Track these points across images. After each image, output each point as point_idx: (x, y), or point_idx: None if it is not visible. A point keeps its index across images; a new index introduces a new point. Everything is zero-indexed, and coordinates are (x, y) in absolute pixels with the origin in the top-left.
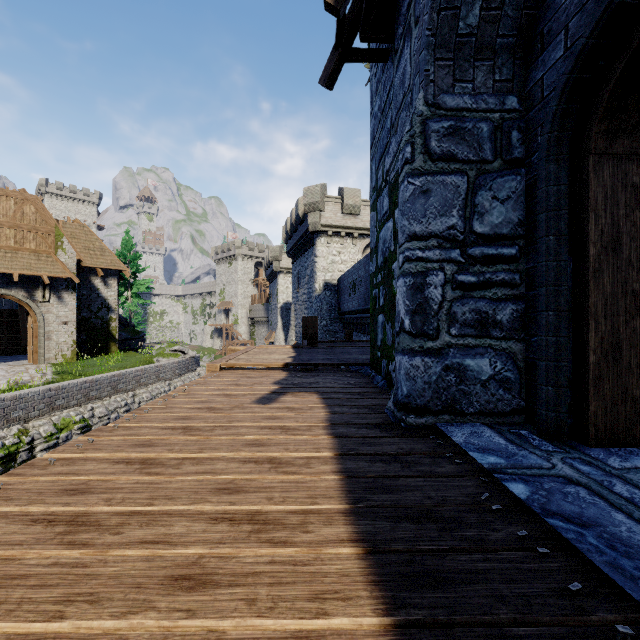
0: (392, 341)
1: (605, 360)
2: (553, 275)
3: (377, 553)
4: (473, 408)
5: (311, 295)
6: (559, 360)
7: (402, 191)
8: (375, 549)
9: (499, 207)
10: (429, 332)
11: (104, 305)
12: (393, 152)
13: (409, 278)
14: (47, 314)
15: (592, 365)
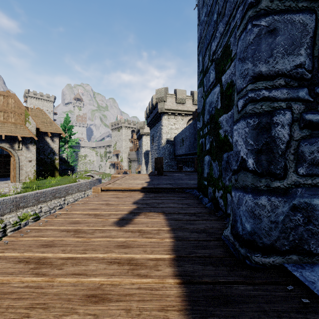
0: (219, 175)
1: None
2: None
3: None
4: None
5: (159, 146)
6: None
7: (243, 39)
8: None
9: None
10: (276, 171)
11: (52, 151)
12: (220, 33)
13: (253, 118)
14: (20, 156)
15: None
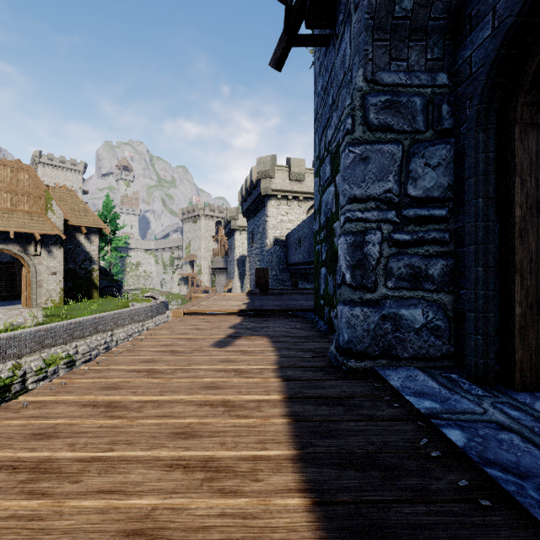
0: (333, 291)
1: (530, 312)
2: (482, 234)
3: (324, 504)
4: (407, 353)
5: (263, 249)
6: (487, 311)
7: (343, 159)
8: (322, 500)
9: (431, 173)
10: (368, 285)
11: (87, 258)
12: (334, 125)
13: (350, 236)
14: (38, 265)
15: (518, 316)
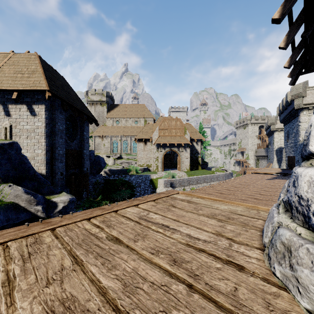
0: None
1: None
2: None
3: None
4: None
5: (296, 143)
6: None
7: None
8: None
9: None
10: None
11: (196, 152)
12: None
13: None
14: (182, 155)
15: None
